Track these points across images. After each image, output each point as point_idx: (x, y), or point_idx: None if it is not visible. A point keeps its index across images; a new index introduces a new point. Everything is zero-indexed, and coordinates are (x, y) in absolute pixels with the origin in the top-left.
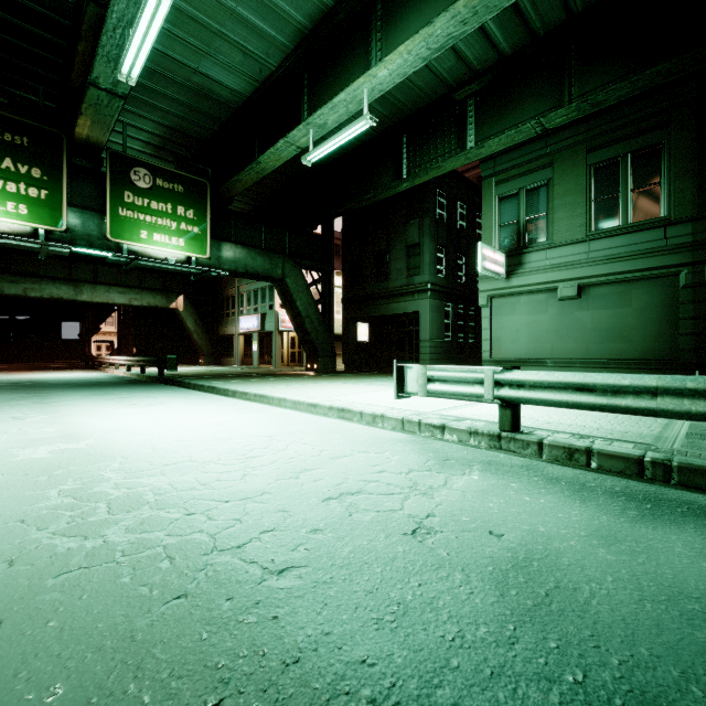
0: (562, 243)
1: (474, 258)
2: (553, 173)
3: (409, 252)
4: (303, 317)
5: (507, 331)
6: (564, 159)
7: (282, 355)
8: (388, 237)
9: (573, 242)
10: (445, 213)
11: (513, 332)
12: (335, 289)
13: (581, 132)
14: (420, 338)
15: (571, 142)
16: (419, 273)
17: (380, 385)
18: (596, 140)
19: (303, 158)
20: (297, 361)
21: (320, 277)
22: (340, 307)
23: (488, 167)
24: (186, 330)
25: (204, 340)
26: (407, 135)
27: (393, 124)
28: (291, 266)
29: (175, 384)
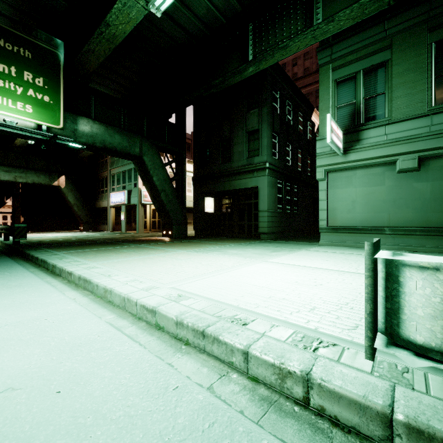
0: (401, 118)
1: (297, 147)
2: (391, 55)
3: (249, 137)
4: (159, 190)
5: (343, 202)
6: (403, 40)
7: (146, 223)
8: (231, 126)
9: (413, 116)
10: (278, 106)
11: (349, 203)
12: (187, 173)
13: (422, 13)
14: (259, 208)
15: (411, 24)
16: (258, 154)
17: (234, 255)
18: (438, 19)
19: (151, 2)
20: (157, 227)
21: (174, 158)
22: (190, 187)
23: (325, 55)
24: (68, 203)
25: (83, 211)
26: (253, 23)
27: (241, 9)
28: (148, 146)
29: (20, 253)
